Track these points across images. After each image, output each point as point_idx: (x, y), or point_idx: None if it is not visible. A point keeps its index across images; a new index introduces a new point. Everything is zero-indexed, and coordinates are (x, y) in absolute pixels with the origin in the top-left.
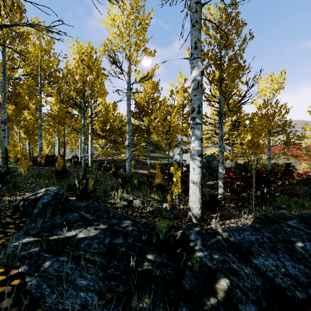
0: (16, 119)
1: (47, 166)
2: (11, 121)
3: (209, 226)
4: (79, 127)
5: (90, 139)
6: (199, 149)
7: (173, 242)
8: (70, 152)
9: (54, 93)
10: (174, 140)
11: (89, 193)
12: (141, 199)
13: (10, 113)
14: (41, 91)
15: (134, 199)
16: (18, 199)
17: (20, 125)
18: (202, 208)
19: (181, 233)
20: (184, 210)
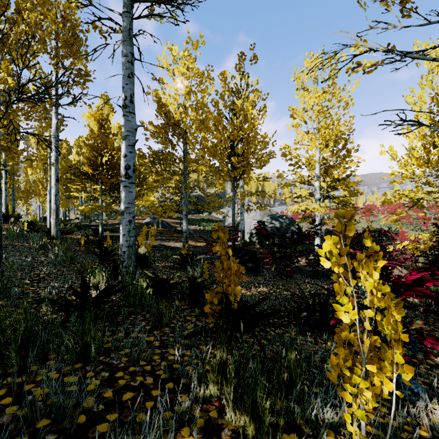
0: None
1: None
2: None
3: None
4: None
5: (53, 175)
6: None
7: None
8: None
9: None
10: (247, 170)
11: None
12: None
13: None
14: None
15: None
16: None
17: None
18: None
19: None
20: None
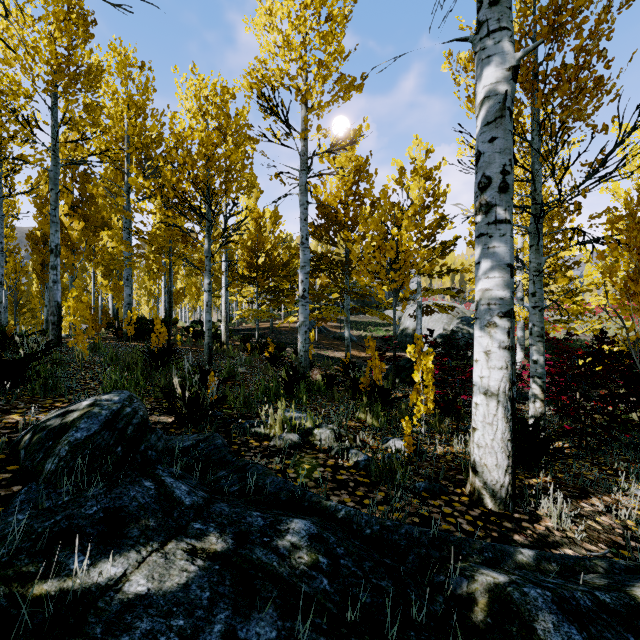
0: (89, 249)
1: (141, 341)
2: (78, 252)
3: (540, 527)
4: (201, 258)
5: (223, 284)
6: (506, 297)
7: (467, 639)
8: (191, 313)
9: (150, 187)
10: (407, 283)
11: (207, 409)
12: (333, 427)
13: (76, 238)
14: (128, 189)
15: (317, 427)
16: (33, 424)
17: (96, 261)
18: (514, 468)
19: (487, 590)
20: (447, 460)
